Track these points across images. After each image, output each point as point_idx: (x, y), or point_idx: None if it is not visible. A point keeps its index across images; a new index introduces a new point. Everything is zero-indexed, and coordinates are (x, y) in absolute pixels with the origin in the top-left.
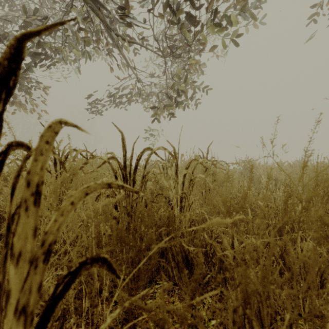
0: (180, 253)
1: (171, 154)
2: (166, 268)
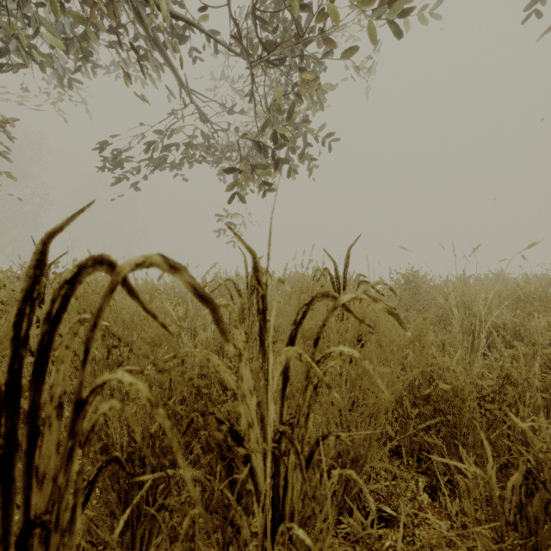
0: None
1: (205, 303)
2: None
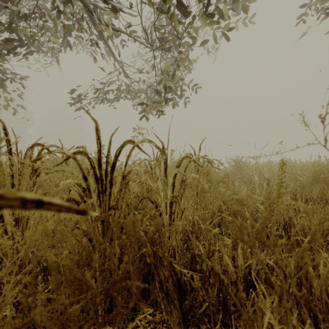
0: (170, 278)
1: (158, 149)
2: (152, 291)
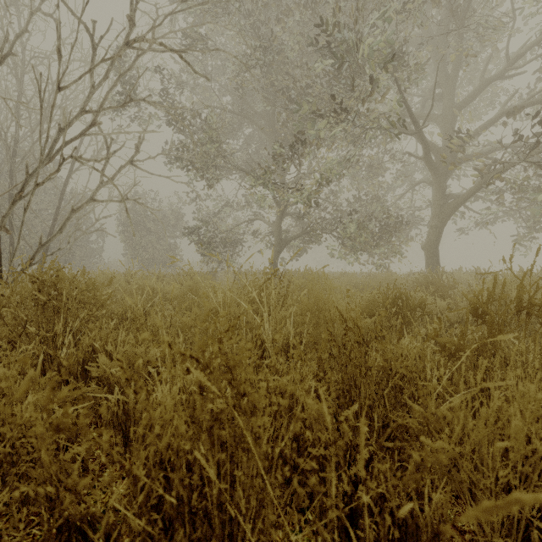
0: None
1: None
2: None
